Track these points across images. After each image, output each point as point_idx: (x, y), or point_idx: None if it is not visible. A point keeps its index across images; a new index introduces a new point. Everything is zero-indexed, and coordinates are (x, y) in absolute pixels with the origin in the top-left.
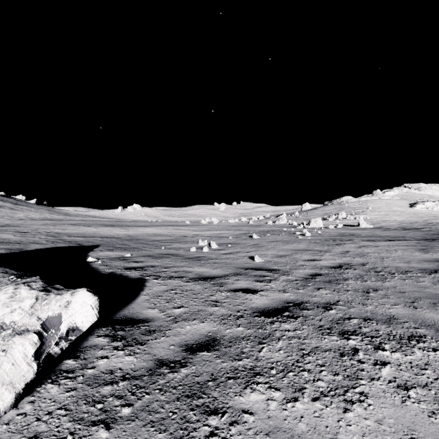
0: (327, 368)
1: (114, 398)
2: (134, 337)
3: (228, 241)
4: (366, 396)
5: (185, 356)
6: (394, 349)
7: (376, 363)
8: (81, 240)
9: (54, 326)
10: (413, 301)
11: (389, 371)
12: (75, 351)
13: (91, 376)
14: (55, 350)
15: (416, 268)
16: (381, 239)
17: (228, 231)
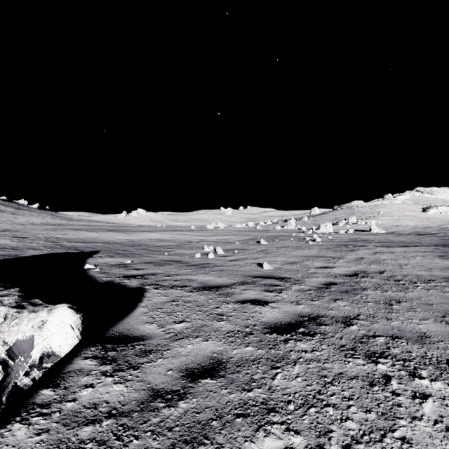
0: (356, 402)
1: (95, 444)
2: (127, 359)
3: (235, 246)
4: (410, 443)
5: (185, 384)
6: (433, 376)
7: (414, 395)
8: (81, 246)
9: (23, 352)
10: (444, 315)
11: (432, 407)
12: (55, 378)
13: (70, 413)
14: (25, 381)
15: (439, 276)
16: (396, 244)
17: (234, 236)
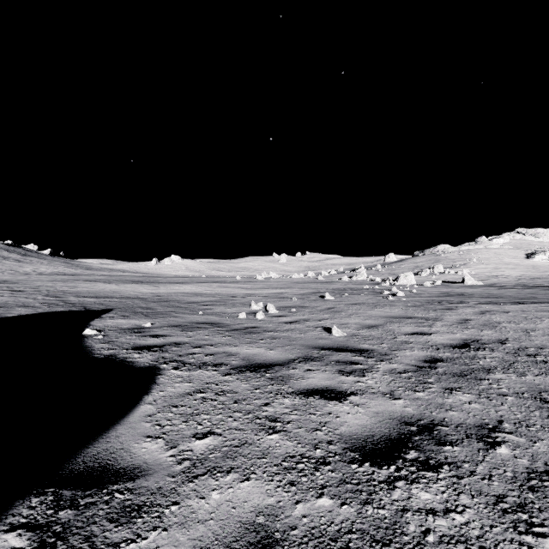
0: None
1: None
2: (90, 530)
3: (292, 303)
4: None
5: None
6: None
7: None
8: (90, 302)
9: None
10: None
11: None
12: None
13: None
14: None
15: None
16: (505, 300)
17: (290, 289)
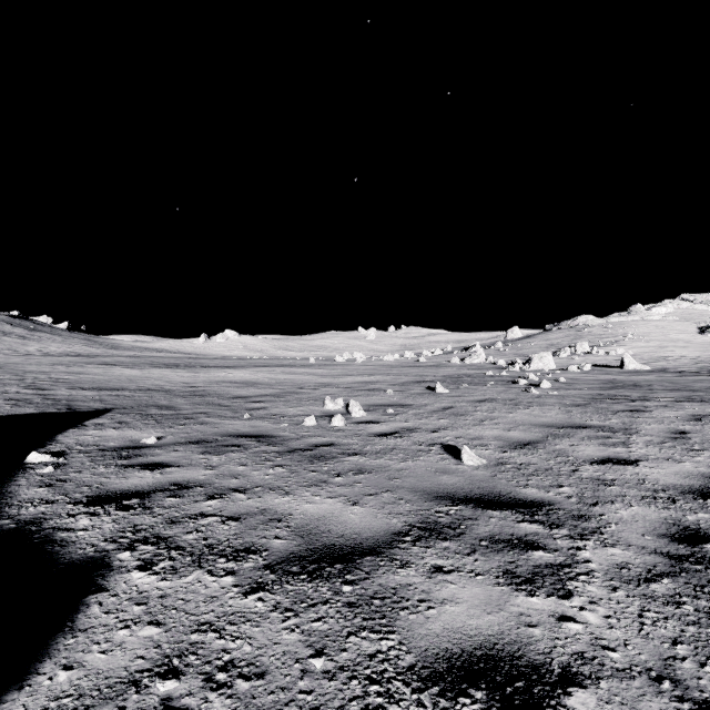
0: None
1: None
2: None
3: (387, 398)
4: None
5: None
6: None
7: None
8: (86, 397)
9: None
10: None
11: None
12: None
13: None
14: None
15: None
16: None
17: (383, 377)
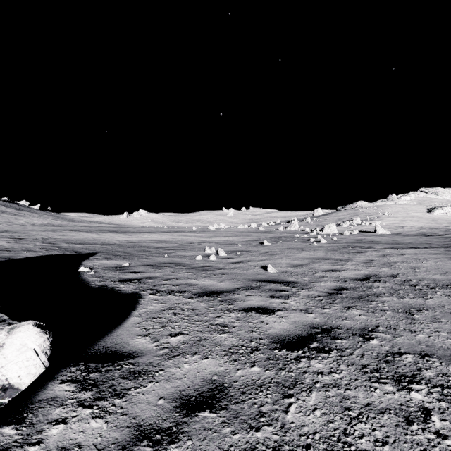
0: (393, 449)
1: None
2: (111, 383)
3: (237, 248)
4: None
5: (178, 419)
6: None
7: None
8: (78, 247)
9: None
10: None
11: None
12: (21, 409)
13: None
14: None
15: None
16: (405, 246)
17: (237, 237)
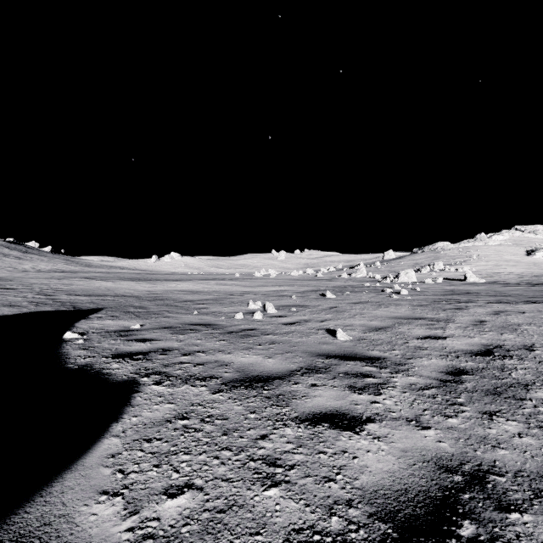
0: None
1: None
2: None
3: (292, 301)
4: None
5: None
6: None
7: None
8: (82, 300)
9: None
10: None
11: None
12: None
13: None
14: None
15: None
16: (516, 299)
17: (290, 287)
